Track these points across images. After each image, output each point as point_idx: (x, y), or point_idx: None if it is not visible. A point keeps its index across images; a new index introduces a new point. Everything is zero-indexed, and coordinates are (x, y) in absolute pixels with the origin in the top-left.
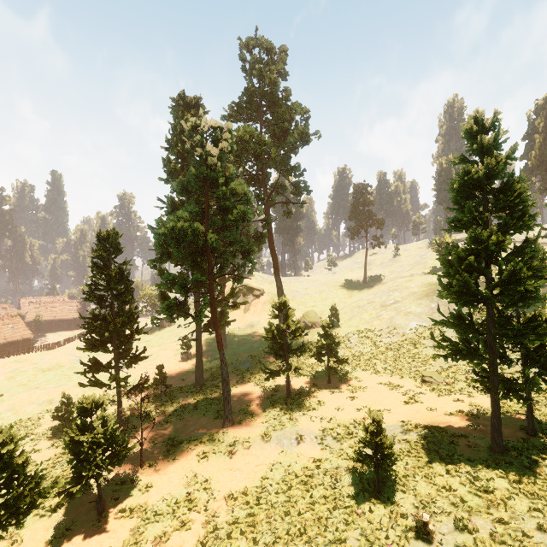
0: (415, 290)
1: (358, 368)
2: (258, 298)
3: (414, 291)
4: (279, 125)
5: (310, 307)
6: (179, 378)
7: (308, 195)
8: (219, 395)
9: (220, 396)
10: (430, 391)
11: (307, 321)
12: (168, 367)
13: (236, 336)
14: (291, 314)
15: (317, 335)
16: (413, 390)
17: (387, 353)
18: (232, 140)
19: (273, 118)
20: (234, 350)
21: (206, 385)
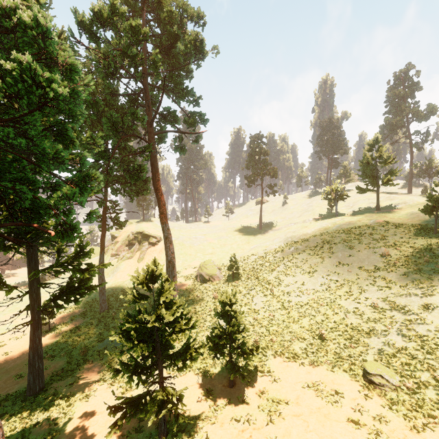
0: (314, 236)
1: (269, 350)
2: (154, 246)
3: (313, 238)
4: (166, 28)
5: (209, 254)
6: (18, 371)
7: (205, 125)
8: (47, 428)
9: (47, 434)
10: (391, 409)
11: (204, 274)
12: (13, 349)
13: (123, 292)
14: (169, 292)
15: (215, 292)
16: (363, 406)
17: (302, 321)
18: (88, 20)
19: (162, 30)
20: (113, 315)
21: (45, 392)
